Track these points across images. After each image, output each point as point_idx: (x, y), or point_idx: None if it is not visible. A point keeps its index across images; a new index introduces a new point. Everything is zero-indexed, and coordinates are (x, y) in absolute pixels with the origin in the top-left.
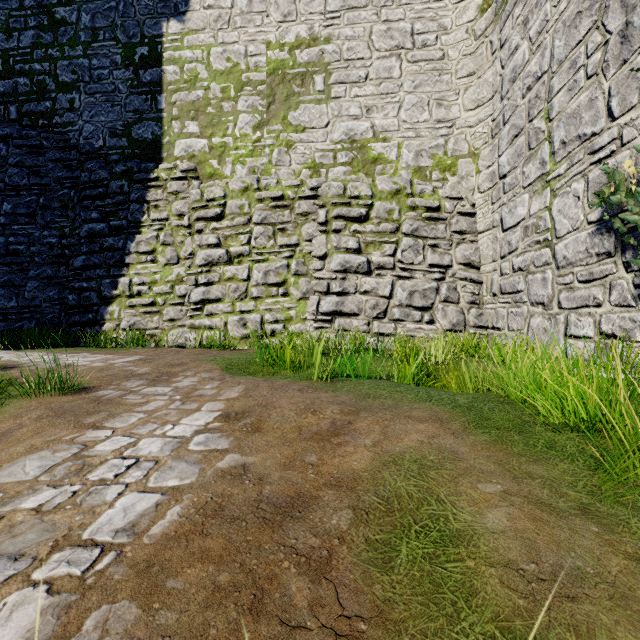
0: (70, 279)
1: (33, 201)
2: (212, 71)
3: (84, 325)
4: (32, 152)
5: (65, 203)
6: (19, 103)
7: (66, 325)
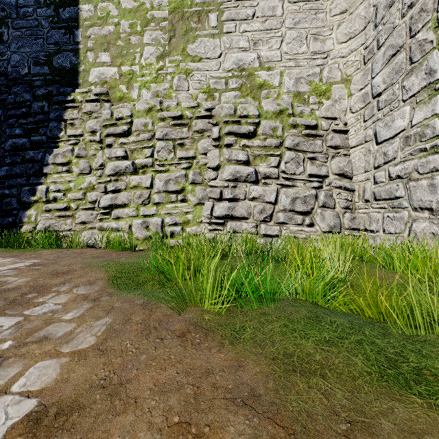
0: None
1: None
2: (121, 9)
3: (5, 227)
4: None
5: None
6: None
7: None
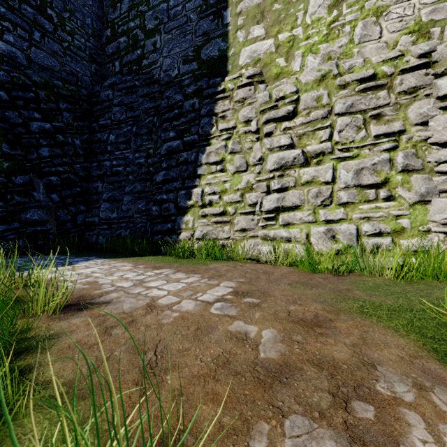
0: (153, 192)
1: (128, 130)
2: None
3: (164, 234)
4: (128, 92)
5: (150, 129)
6: (120, 58)
7: (150, 233)
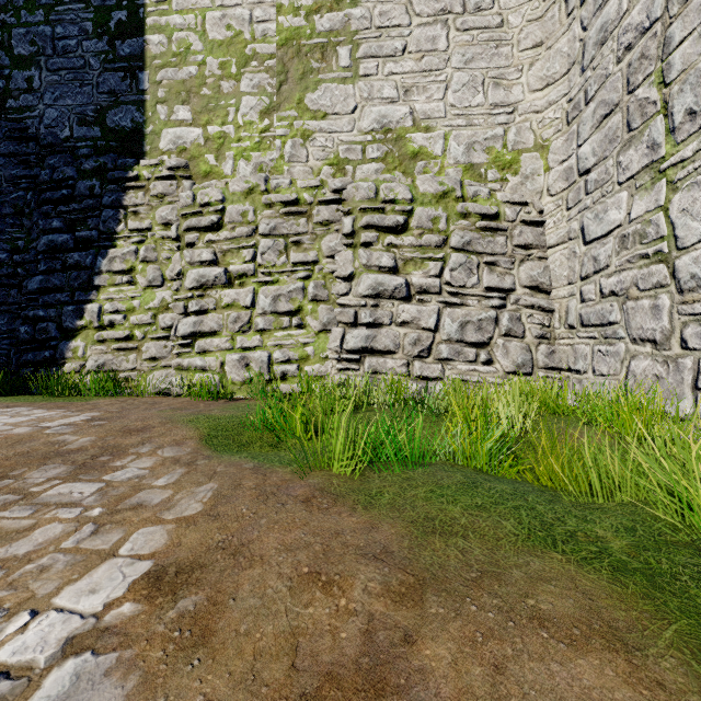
0: (23, 306)
1: None
2: (208, 42)
3: (39, 365)
4: None
5: (19, 208)
6: None
7: (16, 365)
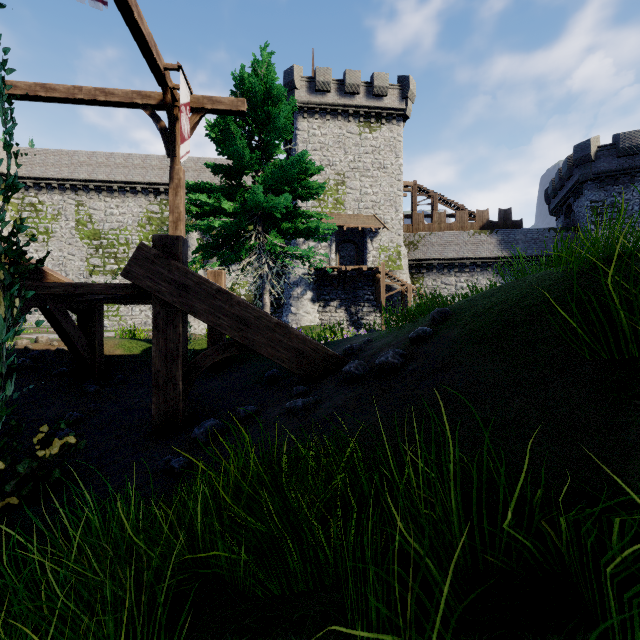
0: None
1: None
2: None
3: None
4: None
5: None
6: None
7: None
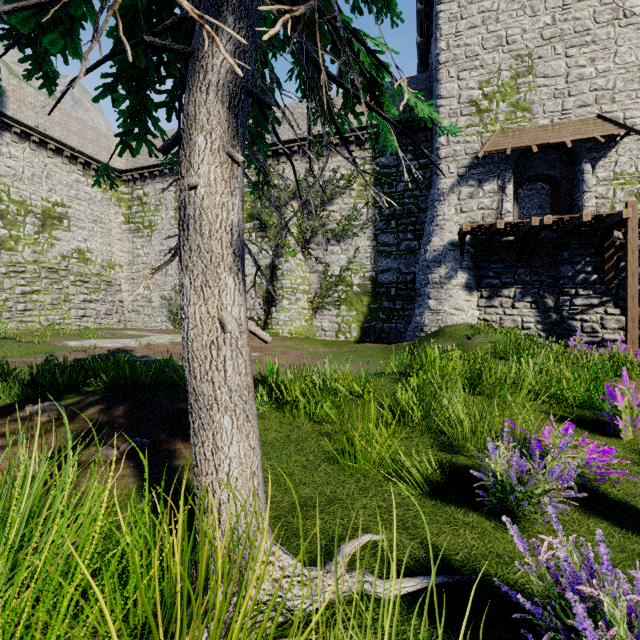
0: None
1: None
2: (11, 199)
3: None
4: None
5: None
6: None
7: None
